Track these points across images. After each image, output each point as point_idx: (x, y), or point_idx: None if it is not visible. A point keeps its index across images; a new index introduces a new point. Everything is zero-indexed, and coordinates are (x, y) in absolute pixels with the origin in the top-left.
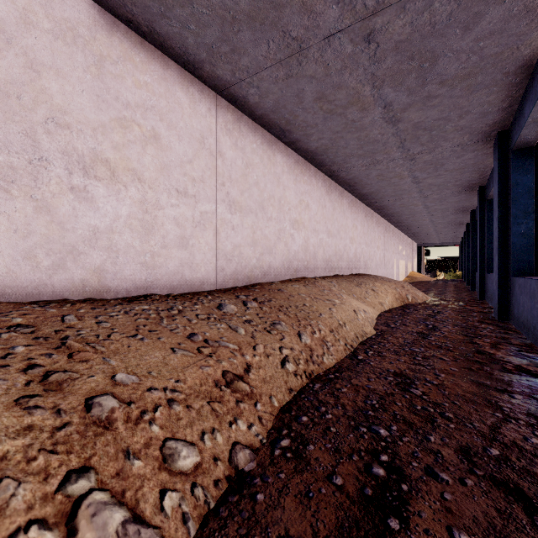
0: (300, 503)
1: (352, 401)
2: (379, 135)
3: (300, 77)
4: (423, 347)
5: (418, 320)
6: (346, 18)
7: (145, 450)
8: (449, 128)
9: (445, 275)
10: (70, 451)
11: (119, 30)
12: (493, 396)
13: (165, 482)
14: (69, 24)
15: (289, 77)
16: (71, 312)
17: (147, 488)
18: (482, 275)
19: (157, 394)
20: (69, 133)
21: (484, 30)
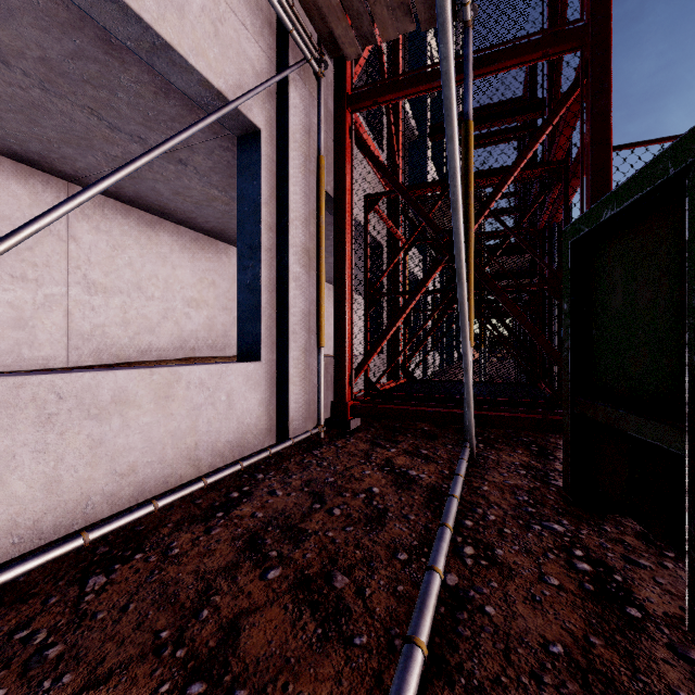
0: None
1: None
2: None
3: (145, 179)
4: None
5: None
6: None
7: None
8: None
9: None
10: None
11: None
12: None
13: None
14: None
15: (134, 178)
16: None
17: None
18: None
19: None
20: None
21: None
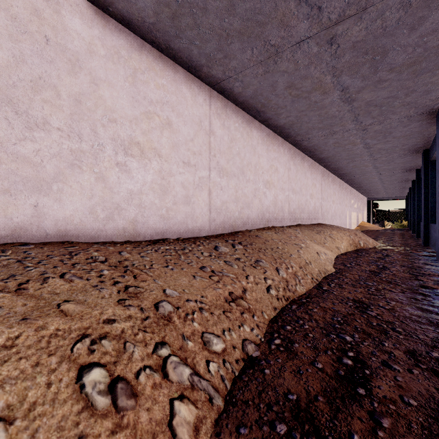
0: (295, 376)
1: (322, 317)
2: (337, 112)
3: (275, 72)
4: (375, 282)
5: (370, 261)
6: (314, 29)
7: (192, 337)
8: (397, 104)
9: (392, 224)
10: (153, 332)
11: (146, 49)
12: (434, 318)
13: (207, 357)
14: (115, 49)
15: (266, 73)
16: (123, 249)
17: (198, 358)
18: (426, 225)
19: (192, 304)
20: (115, 125)
21: (428, 29)
